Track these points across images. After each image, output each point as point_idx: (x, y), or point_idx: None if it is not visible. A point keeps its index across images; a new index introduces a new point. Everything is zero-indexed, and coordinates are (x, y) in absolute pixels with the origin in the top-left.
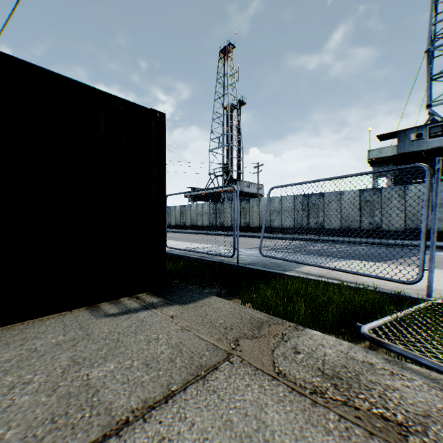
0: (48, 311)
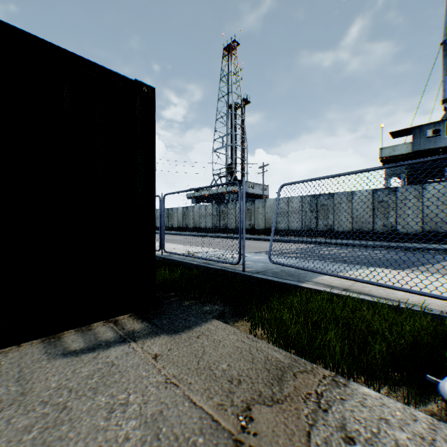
0: None
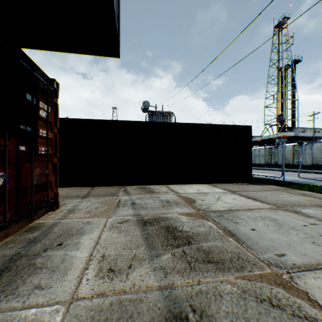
0: (222, 182)
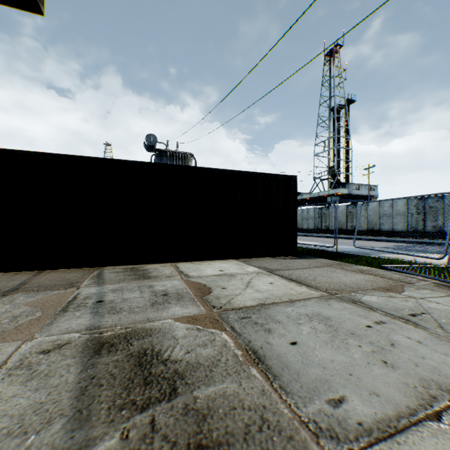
0: (259, 256)
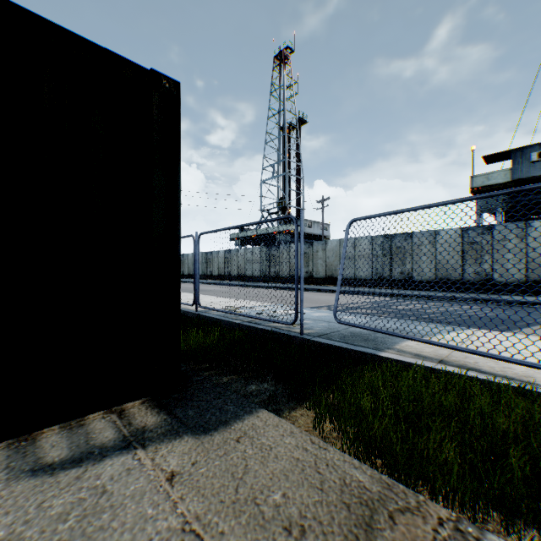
0: None
